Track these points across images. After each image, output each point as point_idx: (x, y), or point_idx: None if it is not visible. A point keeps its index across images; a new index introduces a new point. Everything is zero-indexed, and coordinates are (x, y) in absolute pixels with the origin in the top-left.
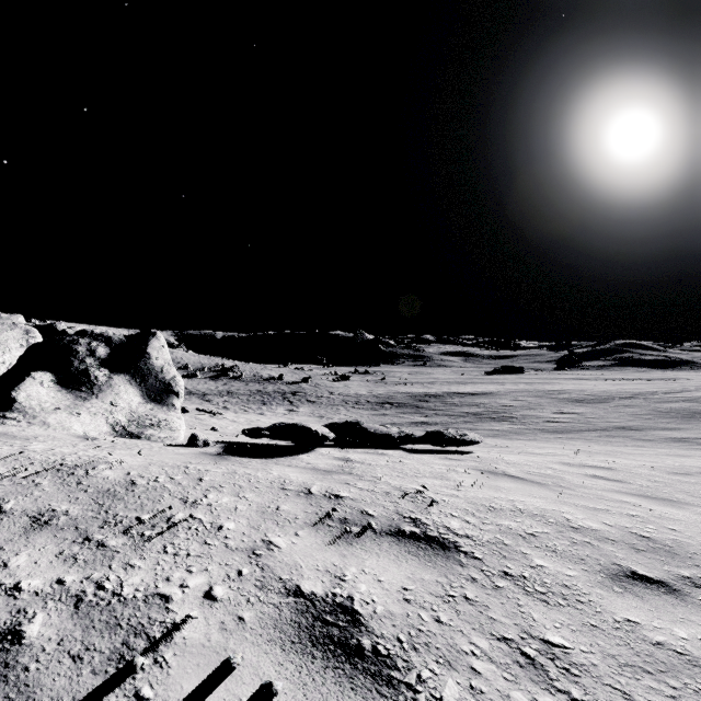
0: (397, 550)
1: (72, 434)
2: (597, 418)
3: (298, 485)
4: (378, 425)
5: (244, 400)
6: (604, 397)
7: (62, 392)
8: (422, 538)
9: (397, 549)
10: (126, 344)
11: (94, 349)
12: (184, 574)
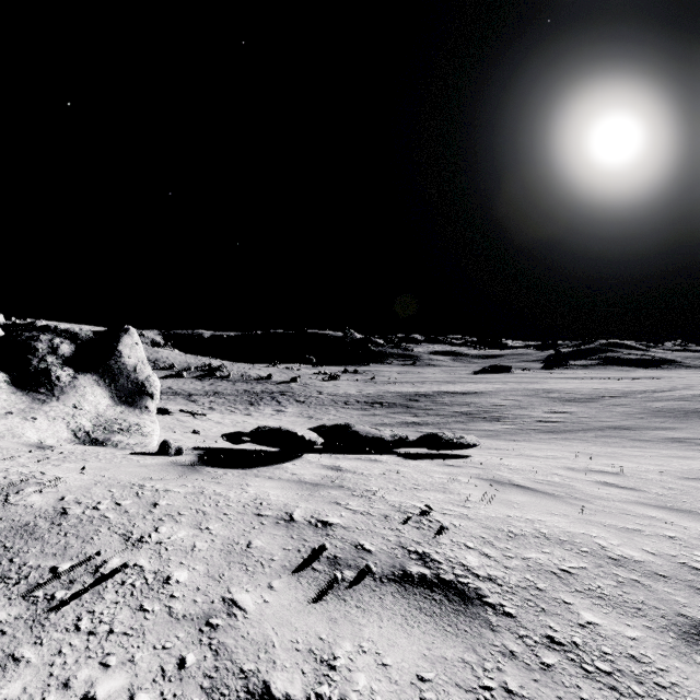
0: (404, 606)
1: (24, 442)
2: (589, 418)
3: (277, 509)
4: (370, 428)
5: (231, 400)
6: (593, 395)
7: (17, 394)
8: (434, 584)
9: (404, 605)
10: (94, 341)
11: (57, 347)
12: (95, 671)
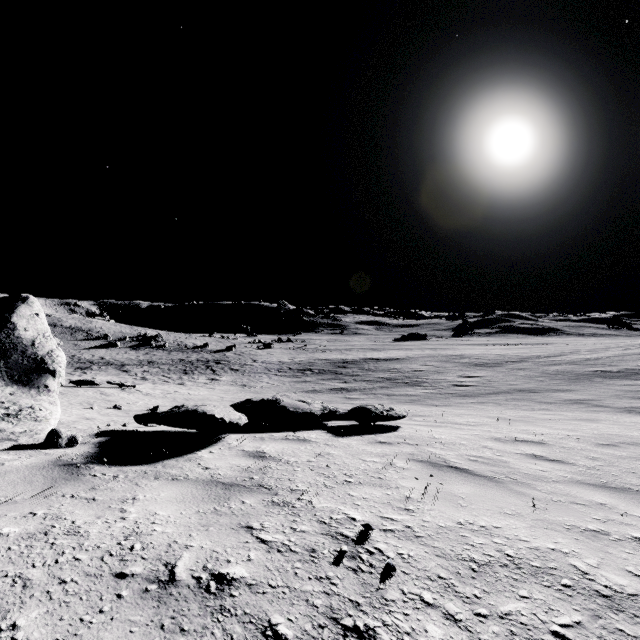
0: None
1: None
2: (498, 381)
3: (154, 558)
4: (299, 402)
5: (165, 369)
6: (499, 360)
7: None
8: None
9: None
10: None
11: None
12: None
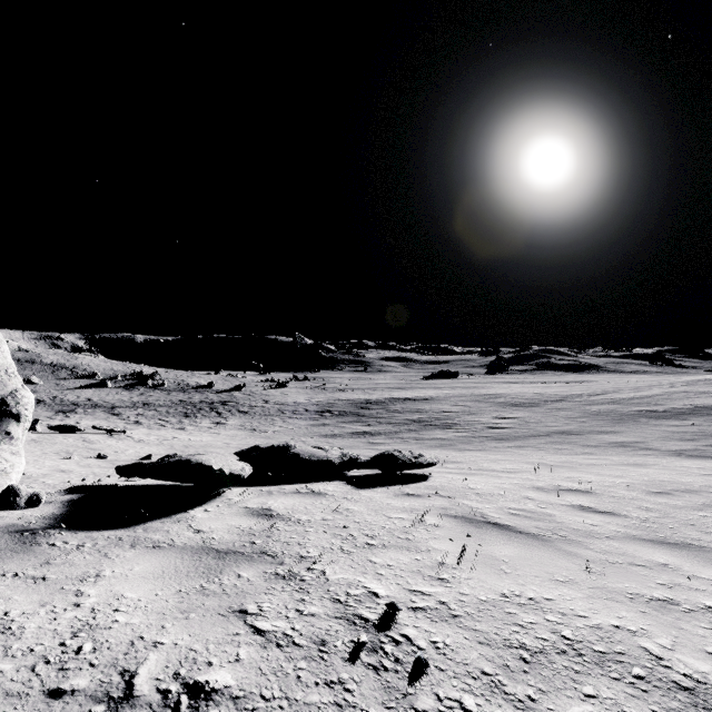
0: None
1: None
2: (536, 423)
3: (107, 664)
4: (314, 448)
5: (163, 412)
6: (537, 400)
7: None
8: None
9: None
10: None
11: None
12: None
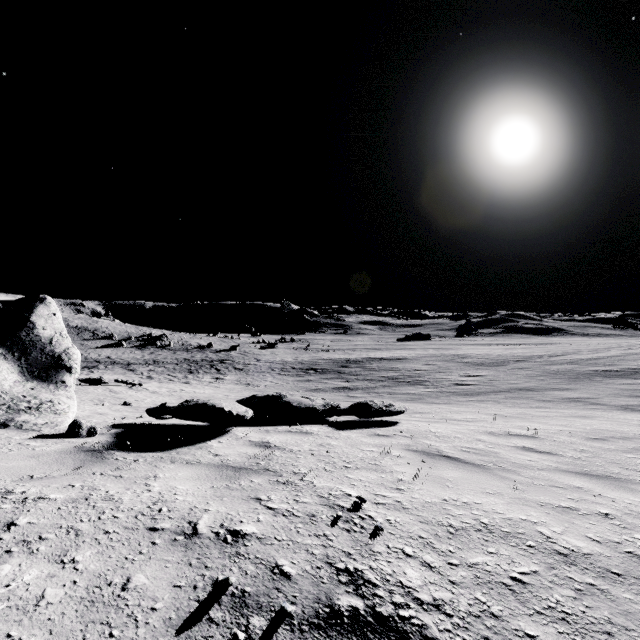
0: None
1: None
2: (499, 380)
3: (179, 518)
4: (302, 398)
5: (171, 369)
6: (501, 360)
7: None
8: (369, 626)
9: None
10: (2, 311)
11: None
12: None
